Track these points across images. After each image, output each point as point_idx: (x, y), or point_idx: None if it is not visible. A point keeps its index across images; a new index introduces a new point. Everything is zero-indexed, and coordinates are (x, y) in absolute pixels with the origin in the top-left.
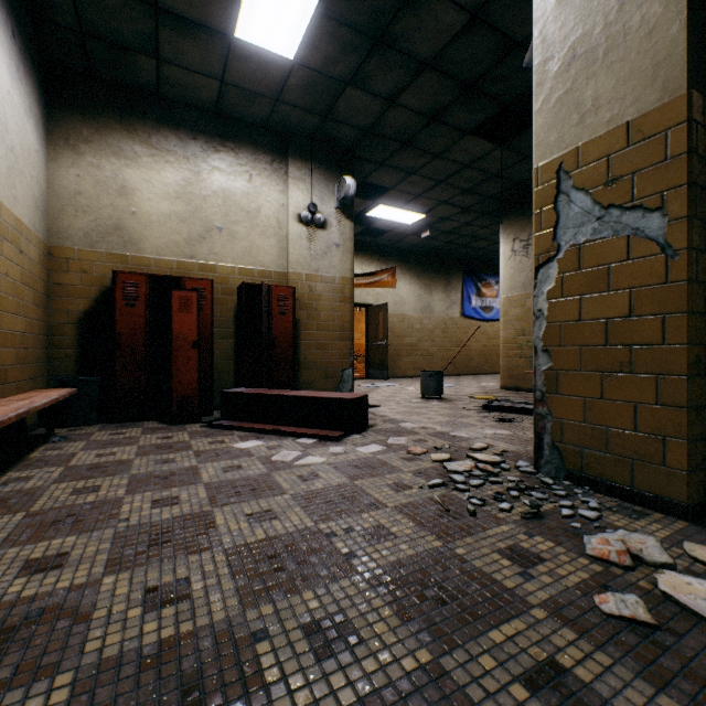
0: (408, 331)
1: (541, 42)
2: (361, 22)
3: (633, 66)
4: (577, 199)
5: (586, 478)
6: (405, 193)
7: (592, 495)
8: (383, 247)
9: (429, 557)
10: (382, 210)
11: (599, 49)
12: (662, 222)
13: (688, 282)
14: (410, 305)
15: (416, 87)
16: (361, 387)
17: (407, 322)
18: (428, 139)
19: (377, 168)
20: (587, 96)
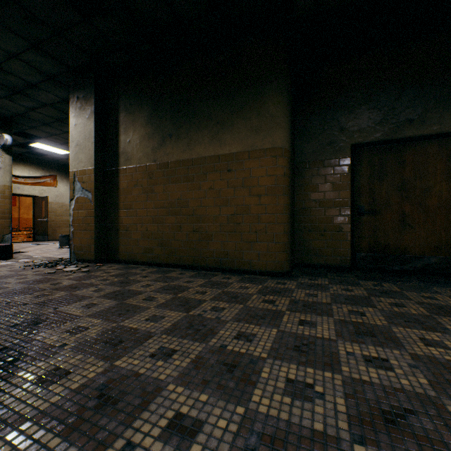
0: (67, 213)
1: (71, 135)
2: (7, 84)
3: (87, 156)
4: (78, 184)
5: (80, 259)
6: (54, 141)
7: (79, 263)
8: (47, 162)
9: (9, 274)
10: (40, 145)
11: (82, 147)
12: (91, 195)
13: (95, 210)
14: (68, 197)
15: (45, 109)
16: (25, 246)
17: (66, 208)
18: (59, 126)
19: (31, 128)
20: (80, 157)
